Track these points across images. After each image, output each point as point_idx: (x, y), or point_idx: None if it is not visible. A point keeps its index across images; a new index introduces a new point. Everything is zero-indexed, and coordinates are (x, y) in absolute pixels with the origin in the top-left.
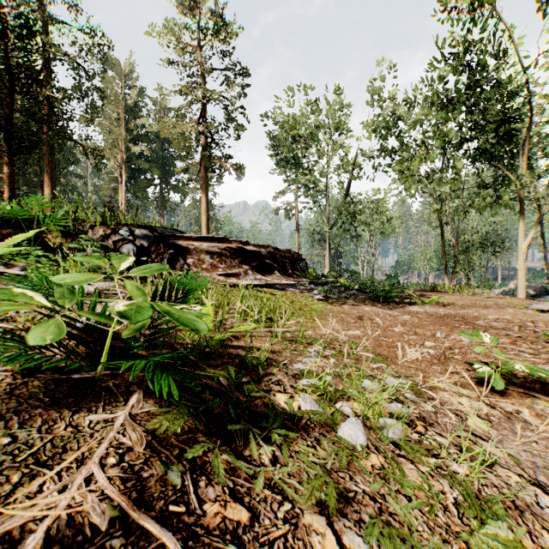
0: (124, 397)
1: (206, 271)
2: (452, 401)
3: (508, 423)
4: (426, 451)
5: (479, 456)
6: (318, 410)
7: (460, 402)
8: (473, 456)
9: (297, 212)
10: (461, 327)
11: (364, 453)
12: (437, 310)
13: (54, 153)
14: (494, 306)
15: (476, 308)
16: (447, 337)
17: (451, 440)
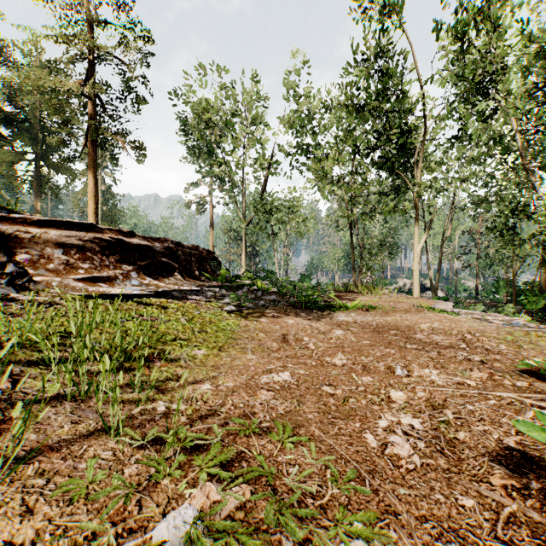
0: None
1: (54, 274)
2: None
3: None
4: None
5: None
6: None
7: None
8: None
9: (211, 207)
10: (408, 347)
11: None
12: (366, 319)
13: None
14: (413, 310)
15: (399, 313)
16: (410, 375)
17: None
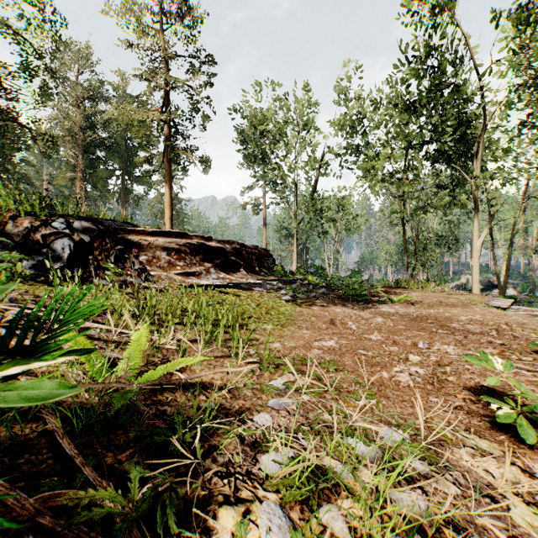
0: None
1: (162, 270)
2: (476, 467)
3: None
4: None
5: None
6: None
7: (487, 470)
8: None
9: (265, 207)
10: (439, 332)
11: None
12: (408, 311)
13: None
14: (460, 304)
15: (444, 307)
16: (430, 348)
17: None
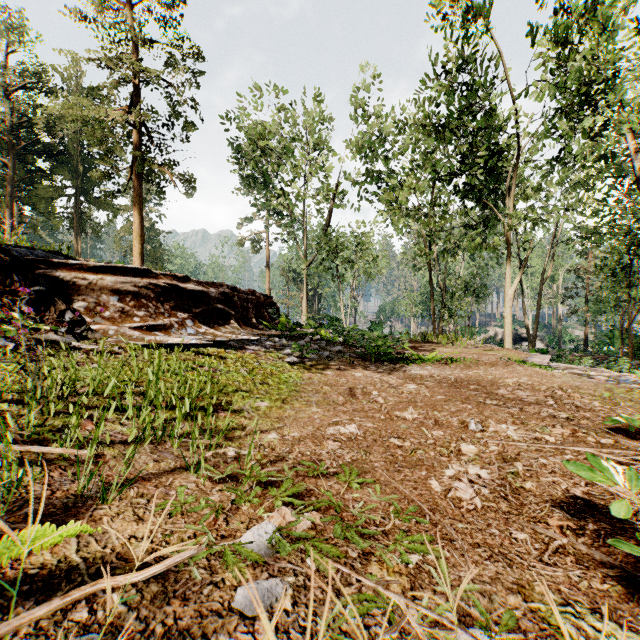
0: None
1: (110, 322)
2: None
3: None
4: None
5: None
6: None
7: None
8: None
9: (268, 244)
10: (487, 403)
11: None
12: (444, 373)
13: None
14: (500, 363)
15: (483, 366)
16: (485, 430)
17: None
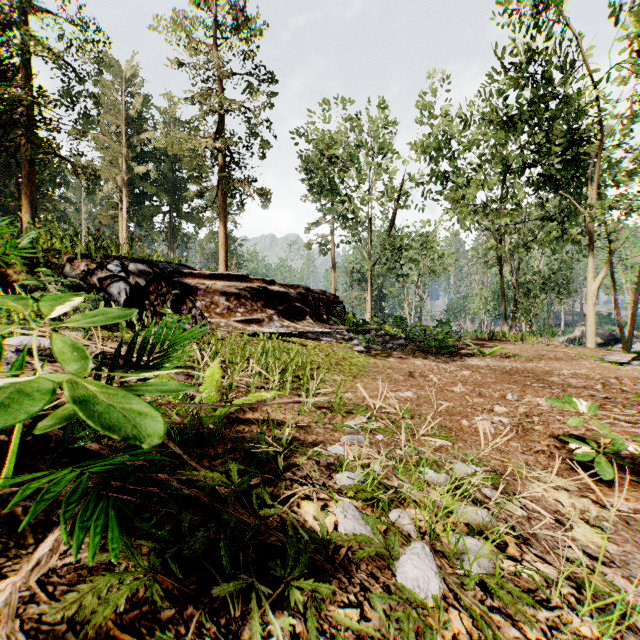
0: (38, 535)
1: (220, 316)
2: (546, 497)
3: (627, 531)
4: (531, 597)
5: (603, 596)
6: (365, 529)
7: (557, 500)
8: (596, 597)
9: (333, 247)
10: (533, 385)
11: (442, 615)
12: (501, 364)
13: (35, 171)
14: (566, 358)
15: (545, 360)
16: (520, 400)
17: (559, 568)
